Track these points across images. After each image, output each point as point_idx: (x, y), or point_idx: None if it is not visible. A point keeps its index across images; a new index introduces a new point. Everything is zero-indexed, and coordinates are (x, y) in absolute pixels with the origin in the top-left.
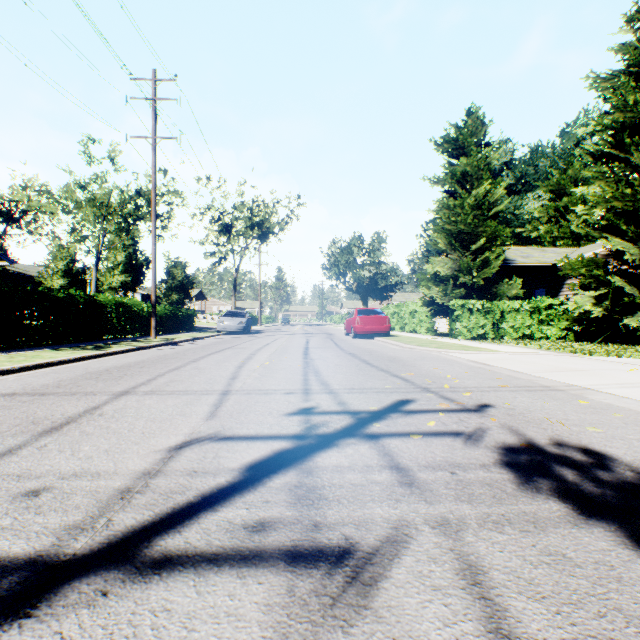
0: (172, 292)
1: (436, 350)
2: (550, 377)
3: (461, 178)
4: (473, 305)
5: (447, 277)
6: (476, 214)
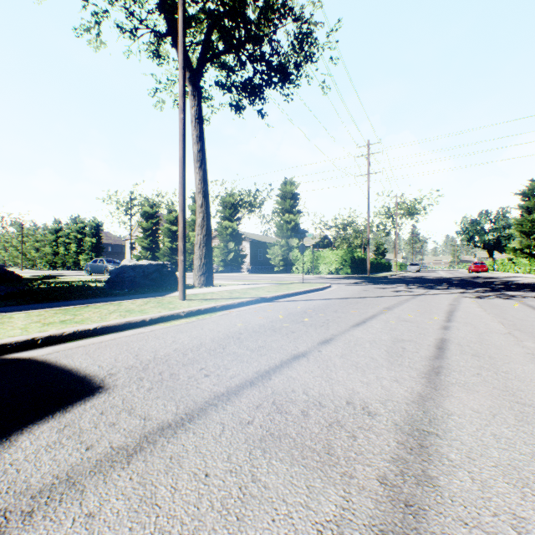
0: (379, 255)
1: (492, 274)
2: (501, 275)
3: (526, 208)
4: (524, 261)
5: (520, 249)
6: (532, 224)
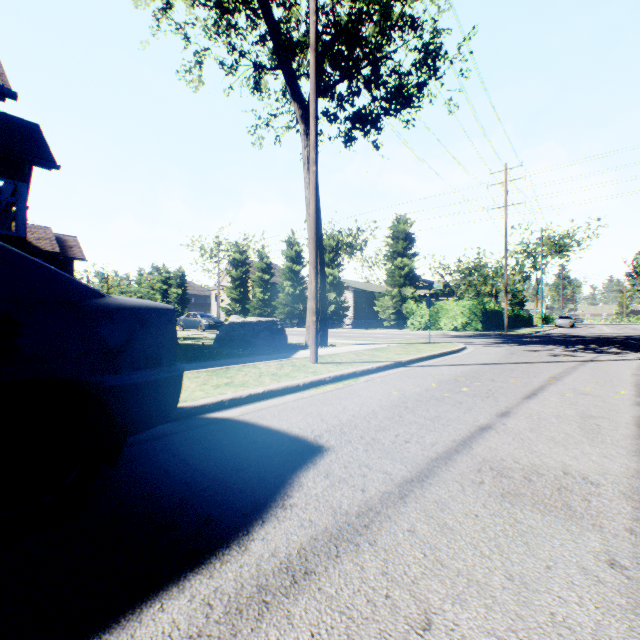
0: (515, 305)
1: None
2: None
3: None
4: None
5: None
6: None
